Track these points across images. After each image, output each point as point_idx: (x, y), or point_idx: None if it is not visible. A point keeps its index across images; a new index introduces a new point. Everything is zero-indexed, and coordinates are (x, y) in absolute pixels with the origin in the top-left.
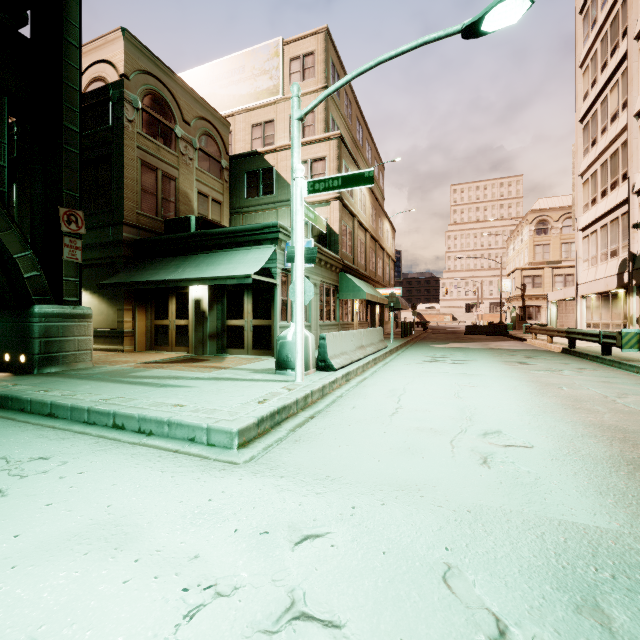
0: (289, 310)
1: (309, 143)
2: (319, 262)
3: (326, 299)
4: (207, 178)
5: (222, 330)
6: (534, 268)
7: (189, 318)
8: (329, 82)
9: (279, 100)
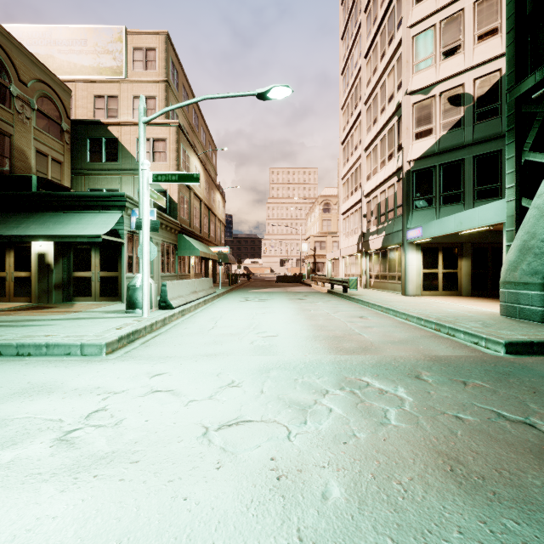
0: (134, 264)
1: (151, 124)
2: (161, 225)
3: (167, 255)
4: (46, 138)
5: (68, 281)
6: (321, 236)
7: (32, 270)
8: (169, 77)
9: (123, 80)
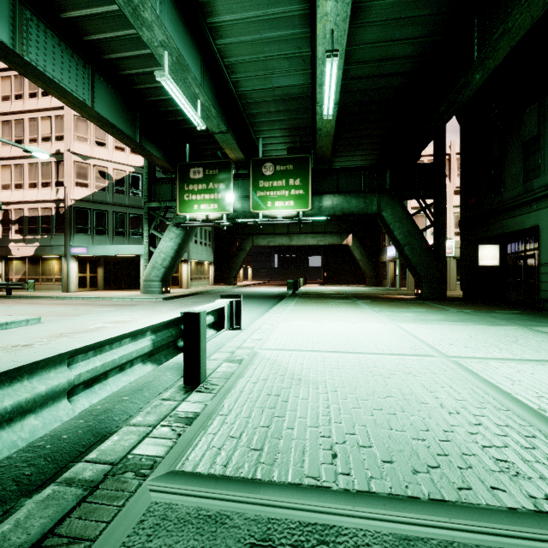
0: None
1: None
2: None
3: None
4: None
5: None
6: None
7: None
8: None
9: None
